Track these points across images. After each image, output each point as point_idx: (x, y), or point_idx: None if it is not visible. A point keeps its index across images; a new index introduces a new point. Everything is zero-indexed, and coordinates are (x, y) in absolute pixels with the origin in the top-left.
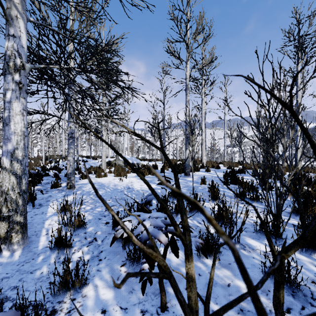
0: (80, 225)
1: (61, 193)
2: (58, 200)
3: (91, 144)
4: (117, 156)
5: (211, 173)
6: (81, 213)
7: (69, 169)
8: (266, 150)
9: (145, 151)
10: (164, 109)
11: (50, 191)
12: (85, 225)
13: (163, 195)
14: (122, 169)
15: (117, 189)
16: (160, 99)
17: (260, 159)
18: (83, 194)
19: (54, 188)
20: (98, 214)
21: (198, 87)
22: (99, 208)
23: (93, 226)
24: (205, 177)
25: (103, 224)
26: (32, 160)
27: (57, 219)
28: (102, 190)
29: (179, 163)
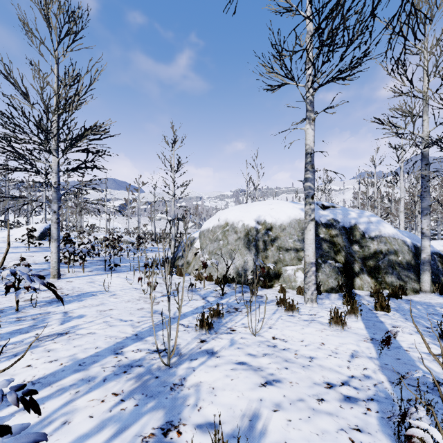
0: None
1: None
2: None
3: None
4: None
5: None
6: None
7: None
8: None
9: None
10: None
11: None
12: None
13: None
14: None
15: None
16: None
17: None
18: None
19: None
20: None
21: None
22: None
23: None
24: None
25: None
26: None
27: None
28: None
29: None
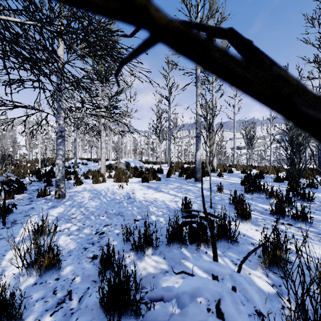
0: (51, 264)
1: (47, 204)
2: (39, 214)
3: (92, 146)
4: (118, 158)
5: (224, 178)
6: (54, 245)
7: (58, 174)
8: (292, 152)
9: (149, 154)
10: (169, 108)
11: (35, 201)
12: (58, 265)
13: (172, 208)
14: (123, 173)
15: (115, 199)
16: (165, 97)
17: (271, 161)
18: (73, 206)
19: (41, 197)
20: (84, 240)
21: (208, 81)
22: (88, 229)
23: (72, 263)
24: (219, 184)
25: (88, 261)
26: (28, 163)
27: (24, 249)
28: (97, 201)
29: (187, 167)
